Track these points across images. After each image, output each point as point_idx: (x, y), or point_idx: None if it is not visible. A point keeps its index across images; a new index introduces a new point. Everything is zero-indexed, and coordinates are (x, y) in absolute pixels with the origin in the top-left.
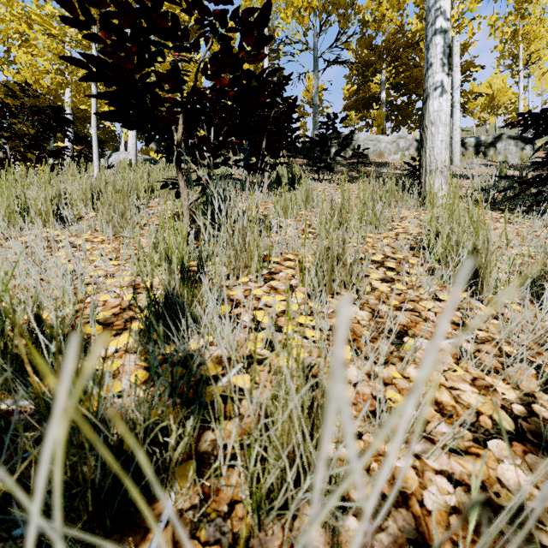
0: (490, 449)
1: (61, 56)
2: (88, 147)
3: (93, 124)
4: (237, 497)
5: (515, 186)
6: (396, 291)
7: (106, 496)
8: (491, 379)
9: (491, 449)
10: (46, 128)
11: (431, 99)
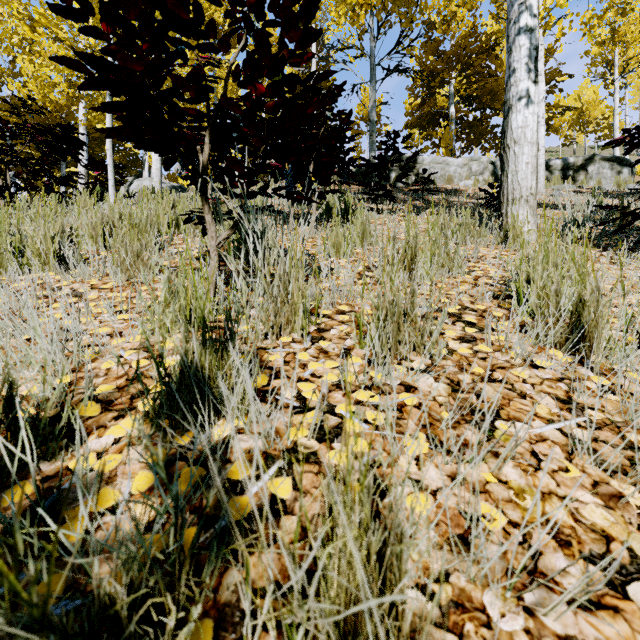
0: (632, 598)
1: (52, 57)
2: (105, 173)
3: (108, 145)
4: None
5: (618, 218)
6: (479, 354)
7: None
8: (617, 484)
9: (634, 600)
10: (53, 150)
11: (514, 113)
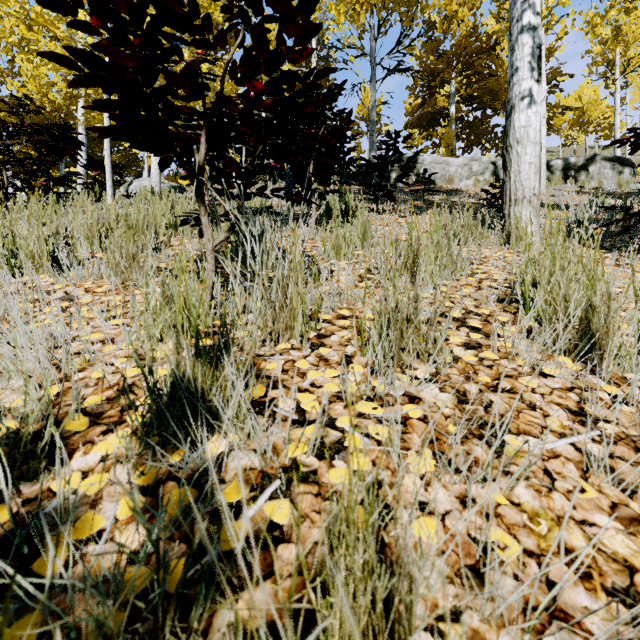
0: None
1: (40, 52)
2: (104, 173)
3: (106, 145)
4: None
5: (623, 219)
6: (485, 362)
7: None
8: (637, 506)
9: None
10: (51, 150)
11: (516, 112)
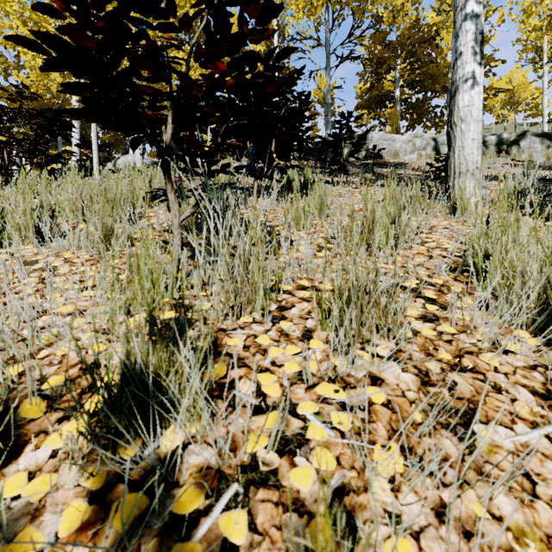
0: None
1: (6, 36)
2: None
3: (93, 127)
4: None
5: None
6: (444, 336)
7: None
8: None
9: None
10: (45, 131)
11: (460, 93)
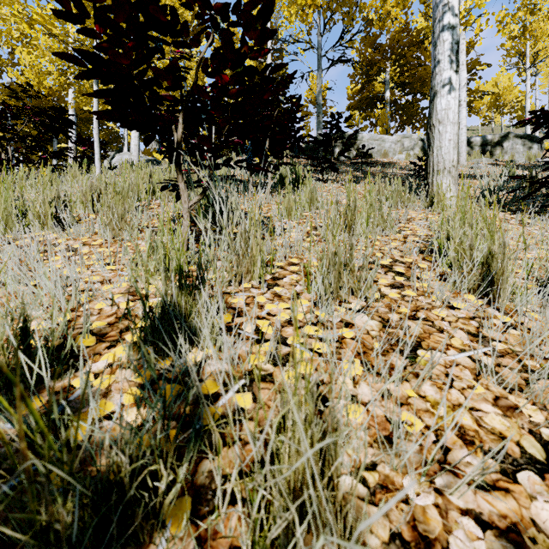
0: (520, 482)
1: (54, 53)
2: (91, 148)
3: (95, 125)
4: (237, 541)
5: (526, 186)
6: (406, 298)
7: (86, 547)
8: (514, 398)
9: (522, 484)
10: (48, 129)
11: (438, 97)
